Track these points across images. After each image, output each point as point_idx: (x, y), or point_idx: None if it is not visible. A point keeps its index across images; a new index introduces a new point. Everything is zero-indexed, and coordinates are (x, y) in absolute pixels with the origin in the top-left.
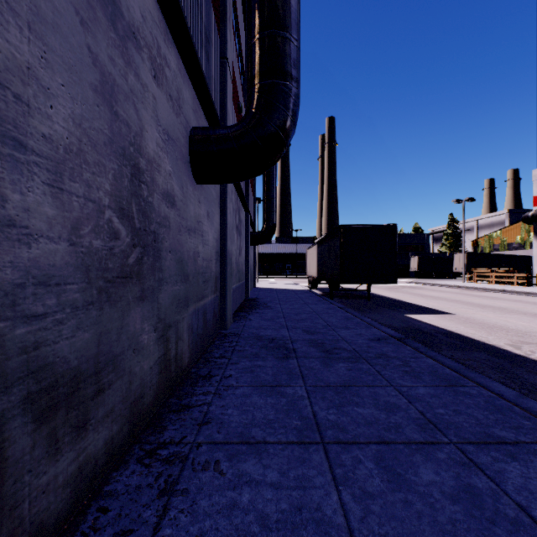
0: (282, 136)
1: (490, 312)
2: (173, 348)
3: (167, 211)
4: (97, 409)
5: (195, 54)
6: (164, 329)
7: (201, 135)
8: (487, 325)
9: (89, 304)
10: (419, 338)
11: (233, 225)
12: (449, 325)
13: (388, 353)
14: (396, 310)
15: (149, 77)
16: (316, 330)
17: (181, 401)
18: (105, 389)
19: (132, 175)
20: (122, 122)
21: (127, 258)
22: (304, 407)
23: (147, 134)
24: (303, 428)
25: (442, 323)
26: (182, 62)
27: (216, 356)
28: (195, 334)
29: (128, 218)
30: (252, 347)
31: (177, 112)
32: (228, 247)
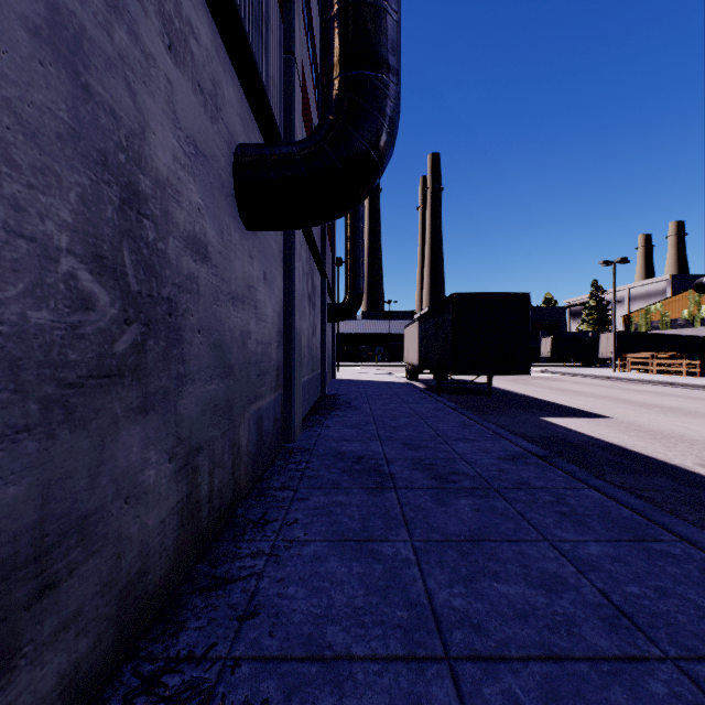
0: (374, 156)
1: (659, 414)
2: (205, 482)
3: (194, 268)
4: (40, 623)
5: (241, 27)
6: (187, 454)
7: (252, 154)
8: (660, 435)
9: (18, 430)
10: (569, 454)
11: (304, 293)
12: (607, 435)
13: (531, 481)
14: (529, 411)
15: (159, 45)
16: (422, 442)
17: (215, 570)
18: (59, 581)
19: (124, 202)
20: (101, 107)
21: (113, 342)
22: (411, 581)
23: (154, 138)
24: (412, 625)
25: (597, 431)
26: (221, 40)
27: (275, 486)
28: (245, 454)
29: (115, 274)
30: (330, 471)
31: (212, 114)
32: (296, 325)
